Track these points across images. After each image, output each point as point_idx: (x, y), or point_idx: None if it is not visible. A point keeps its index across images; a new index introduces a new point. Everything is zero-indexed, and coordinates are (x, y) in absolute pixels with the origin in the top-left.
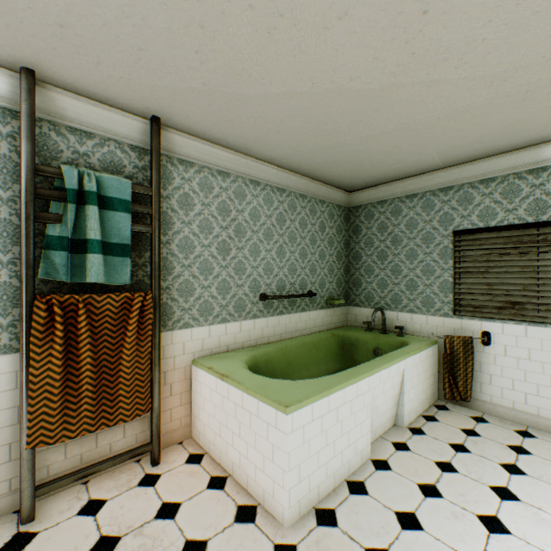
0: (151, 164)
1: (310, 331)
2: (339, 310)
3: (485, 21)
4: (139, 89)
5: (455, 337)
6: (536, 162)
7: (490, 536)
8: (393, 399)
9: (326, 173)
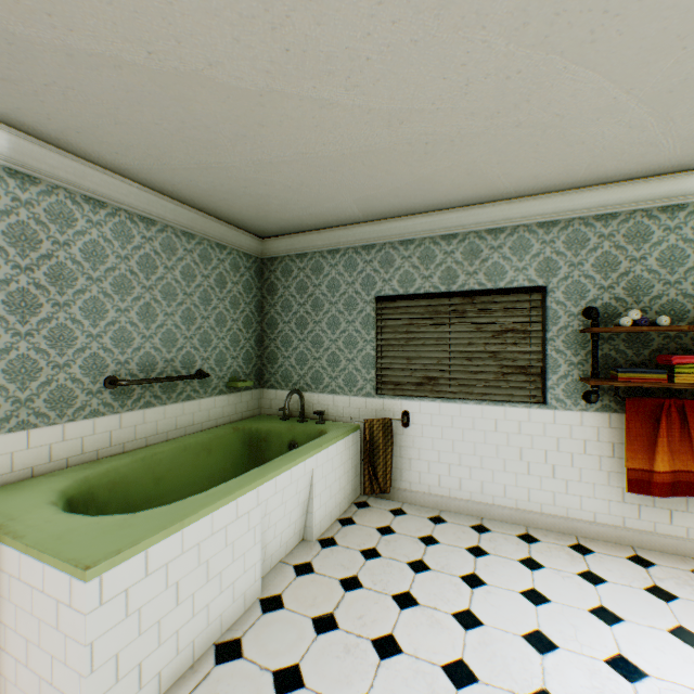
0: None
1: (201, 426)
2: (249, 394)
3: (364, 31)
4: None
5: (376, 420)
6: (448, 228)
7: (381, 665)
8: (301, 508)
9: (222, 206)
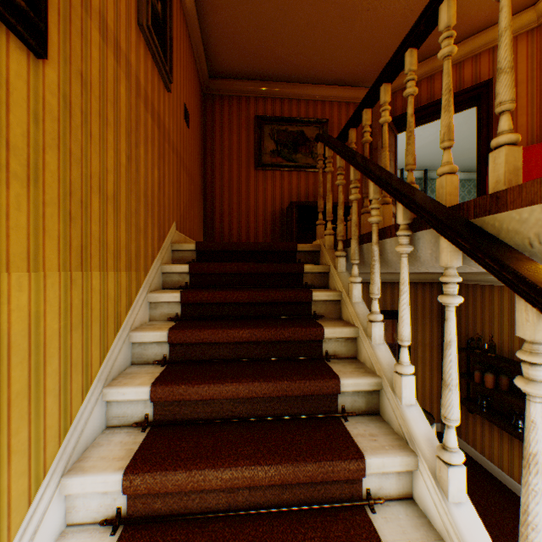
0: (424, 182)
1: None
2: None
3: None
4: (425, 166)
5: None
6: None
7: None
8: None
9: None
